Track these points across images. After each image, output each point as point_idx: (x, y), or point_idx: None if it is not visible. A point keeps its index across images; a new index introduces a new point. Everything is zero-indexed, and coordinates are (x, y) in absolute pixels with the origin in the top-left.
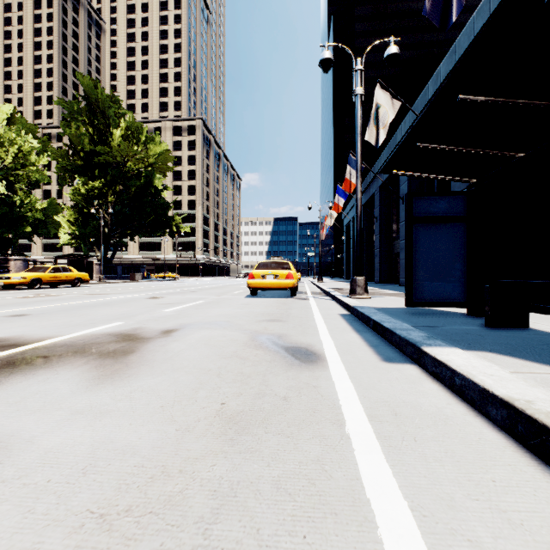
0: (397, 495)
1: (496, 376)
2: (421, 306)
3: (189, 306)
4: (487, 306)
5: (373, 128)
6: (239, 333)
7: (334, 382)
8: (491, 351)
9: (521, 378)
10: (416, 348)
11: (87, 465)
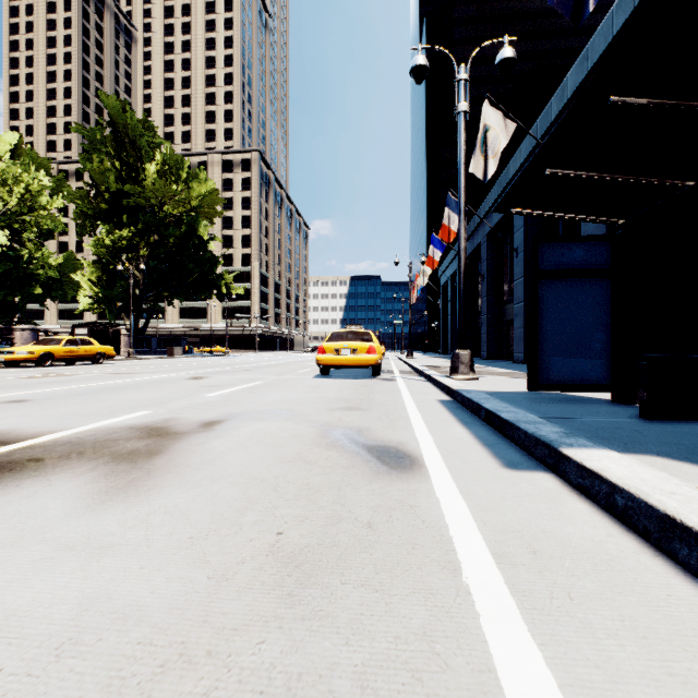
0: None
1: (680, 495)
2: (549, 390)
3: (240, 389)
4: (643, 390)
5: (480, 158)
6: (305, 425)
7: (439, 500)
8: (660, 455)
9: None
10: (551, 449)
11: (65, 640)
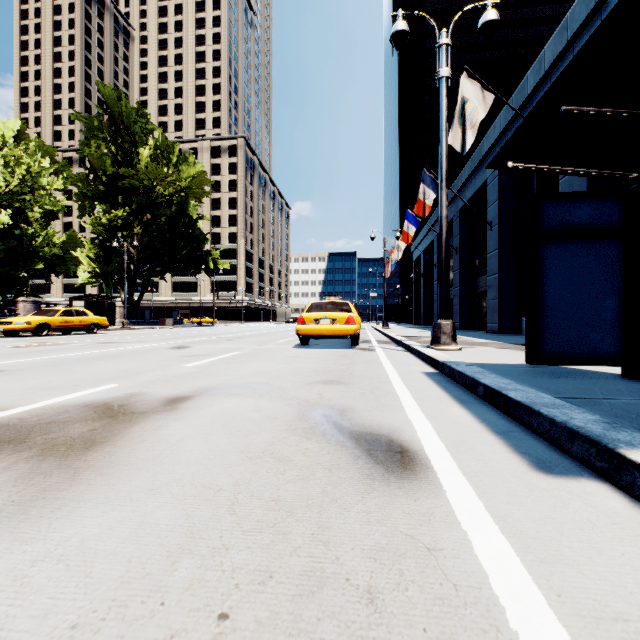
0: None
1: None
2: (553, 363)
3: (219, 359)
4: None
5: (458, 129)
6: (280, 403)
7: (468, 536)
8: None
9: None
10: (603, 449)
11: None
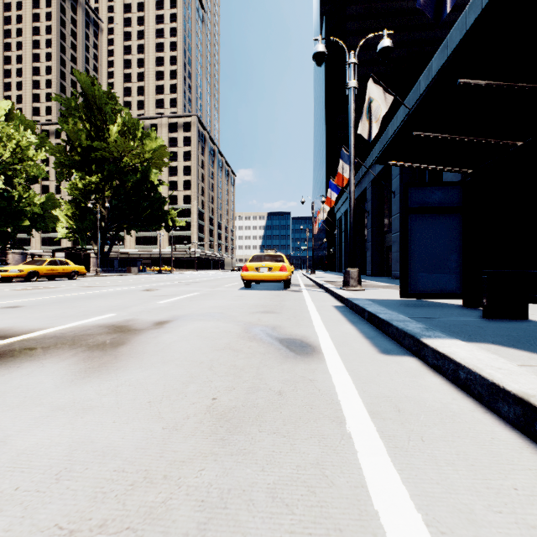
0: (409, 506)
1: (504, 370)
2: (416, 297)
3: (183, 298)
4: (485, 297)
5: (366, 122)
6: (232, 324)
7: (331, 376)
8: (494, 343)
9: (531, 372)
10: (415, 340)
11: (61, 469)
